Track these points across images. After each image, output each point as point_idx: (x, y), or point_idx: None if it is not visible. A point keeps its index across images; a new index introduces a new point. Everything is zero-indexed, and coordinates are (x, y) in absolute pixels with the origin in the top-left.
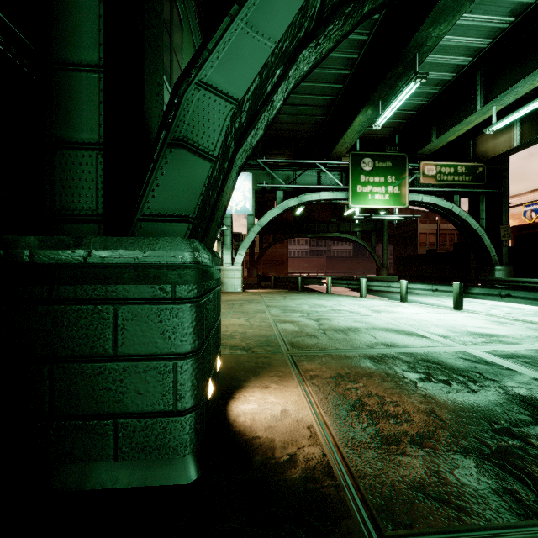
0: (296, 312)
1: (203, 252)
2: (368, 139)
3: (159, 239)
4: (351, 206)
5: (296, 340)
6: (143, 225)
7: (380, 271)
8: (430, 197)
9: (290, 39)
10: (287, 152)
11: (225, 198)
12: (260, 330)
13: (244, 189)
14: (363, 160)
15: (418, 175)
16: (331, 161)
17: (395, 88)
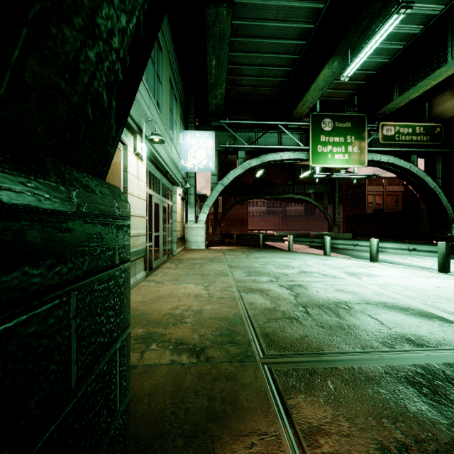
0: (262, 275)
1: None
2: (326, 103)
3: None
4: (312, 165)
5: (271, 329)
6: None
7: (332, 228)
8: (388, 156)
9: None
10: (248, 117)
11: (109, 19)
12: (220, 306)
13: (206, 147)
14: (323, 121)
15: (375, 136)
16: (292, 122)
17: (367, 33)
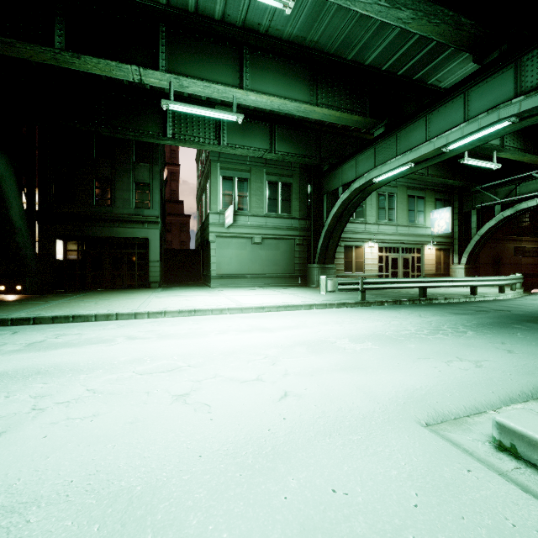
0: None
1: (319, 265)
2: None
3: (314, 264)
4: None
5: None
6: (315, 262)
7: None
8: None
9: (325, 239)
10: None
11: (331, 256)
12: None
13: (445, 218)
14: None
15: None
16: None
17: (490, 147)
